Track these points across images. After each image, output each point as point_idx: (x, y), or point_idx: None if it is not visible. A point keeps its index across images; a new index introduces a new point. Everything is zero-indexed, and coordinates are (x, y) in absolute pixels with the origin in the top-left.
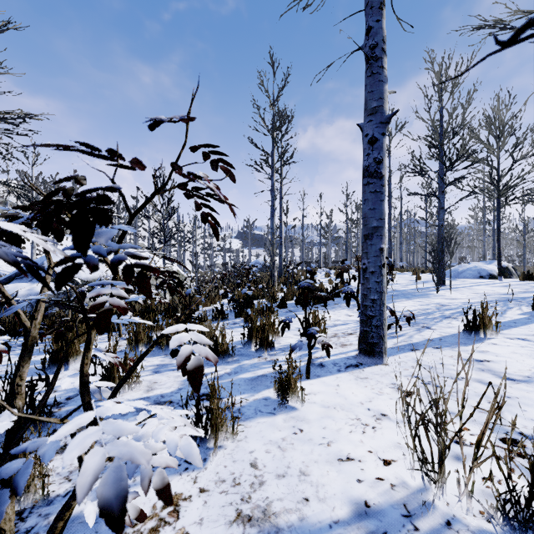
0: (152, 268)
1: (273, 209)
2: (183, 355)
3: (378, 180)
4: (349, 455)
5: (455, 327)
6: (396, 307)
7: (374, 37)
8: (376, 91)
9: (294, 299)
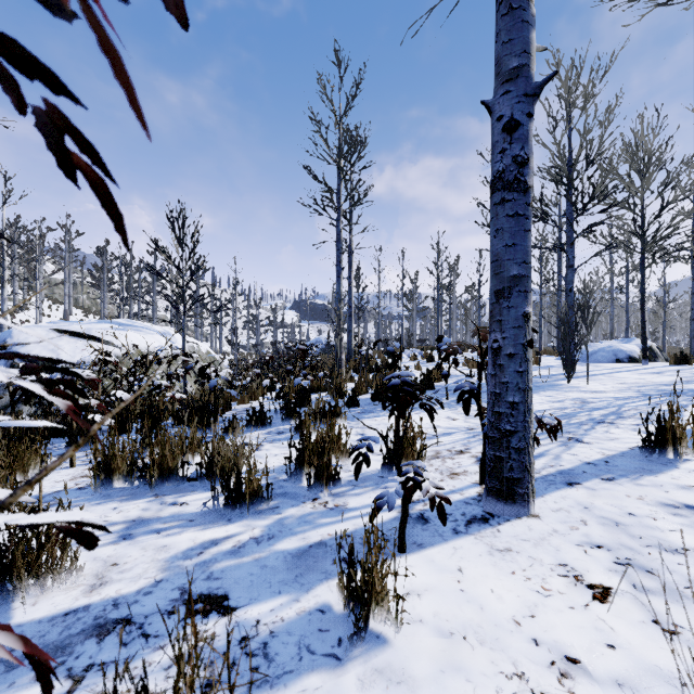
0: None
1: (339, 267)
2: None
3: (521, 195)
4: None
5: (620, 439)
6: None
7: None
8: (518, 39)
9: (370, 392)
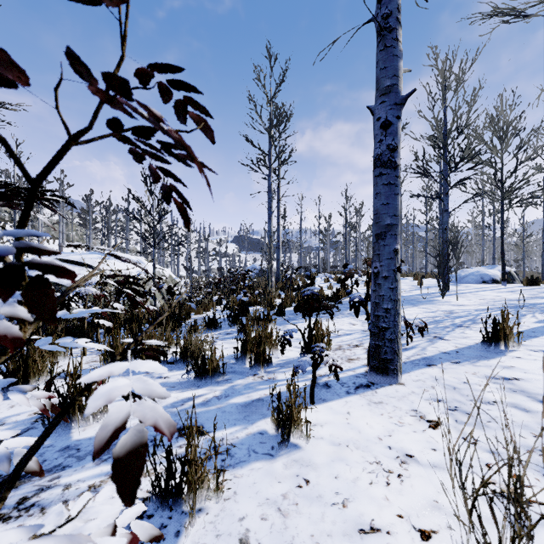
0: (62, 269)
1: (270, 211)
2: (109, 425)
3: (392, 170)
4: (372, 522)
5: (471, 337)
6: (402, 314)
7: (387, 5)
8: (390, 67)
9: (293, 305)
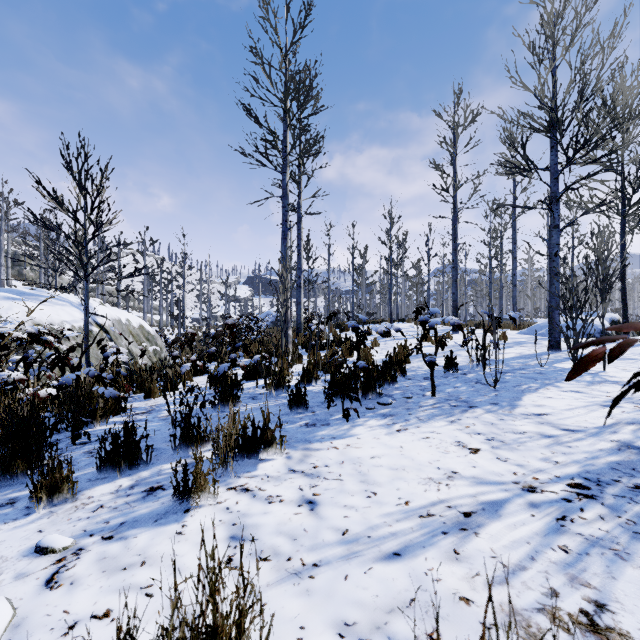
0: None
1: (285, 227)
2: None
3: None
4: None
5: None
6: (553, 412)
7: None
8: None
9: (322, 379)
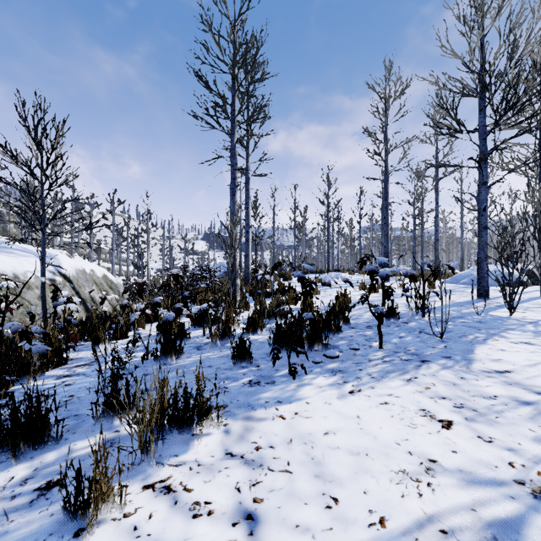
0: None
1: (233, 184)
2: None
3: None
4: None
5: None
6: (515, 368)
7: None
8: None
9: (267, 327)
